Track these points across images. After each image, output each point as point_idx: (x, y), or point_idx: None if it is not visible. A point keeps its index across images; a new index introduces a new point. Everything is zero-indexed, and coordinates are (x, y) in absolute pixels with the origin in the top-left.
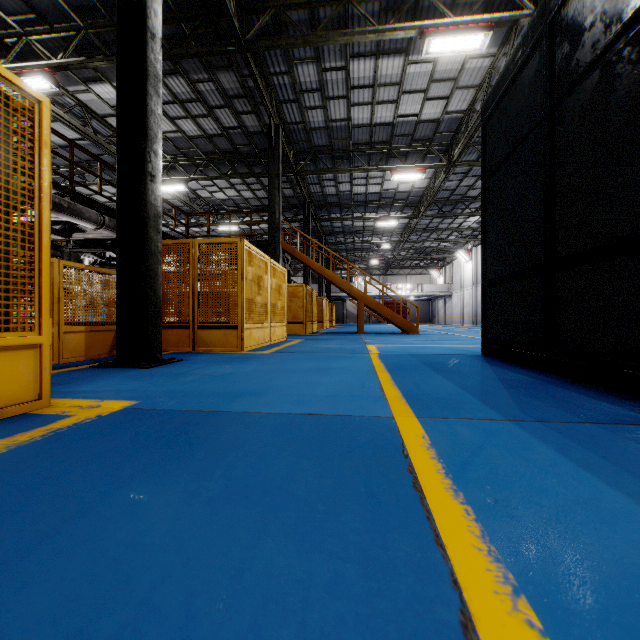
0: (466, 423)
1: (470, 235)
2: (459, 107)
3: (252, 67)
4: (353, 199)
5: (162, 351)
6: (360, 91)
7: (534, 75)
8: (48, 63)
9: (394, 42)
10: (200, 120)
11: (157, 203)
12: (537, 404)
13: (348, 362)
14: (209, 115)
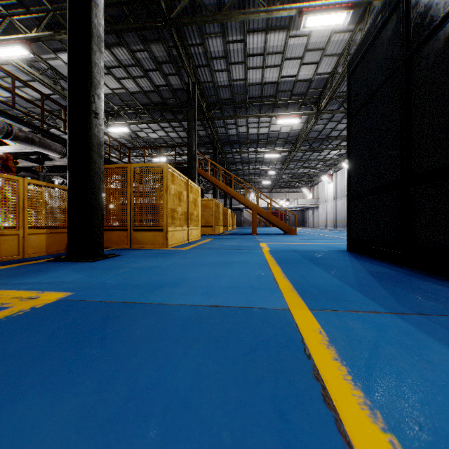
0: (355, 316)
1: (332, 164)
2: (326, 70)
3: (175, 39)
4: (248, 138)
5: (107, 248)
6: (254, 58)
7: (392, 34)
8: (26, 36)
9: (279, 21)
10: (138, 80)
11: (100, 135)
12: (409, 296)
13: (246, 257)
14: (145, 76)
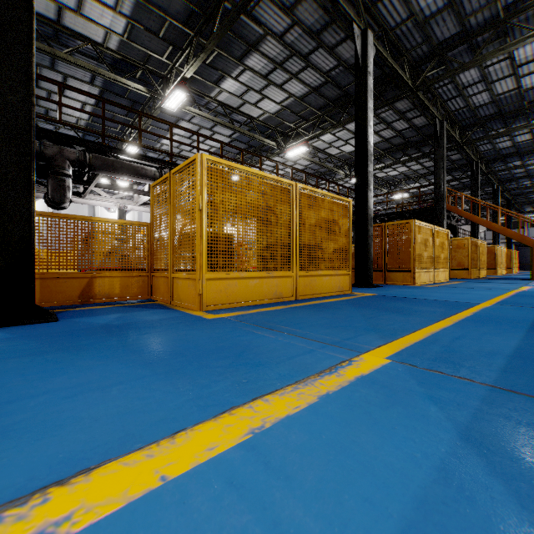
0: (514, 306)
1: None
2: None
3: (420, 98)
4: None
5: None
6: (528, 64)
7: None
8: (305, 139)
9: None
10: (381, 132)
11: (371, 213)
12: None
13: (485, 292)
14: (387, 128)
